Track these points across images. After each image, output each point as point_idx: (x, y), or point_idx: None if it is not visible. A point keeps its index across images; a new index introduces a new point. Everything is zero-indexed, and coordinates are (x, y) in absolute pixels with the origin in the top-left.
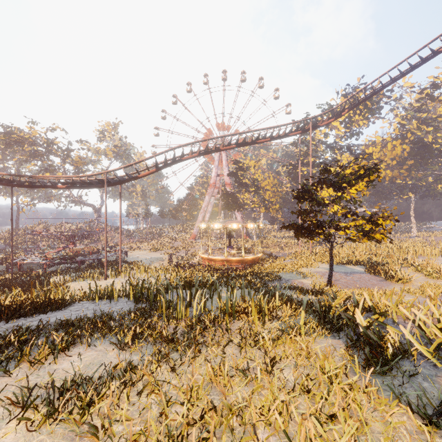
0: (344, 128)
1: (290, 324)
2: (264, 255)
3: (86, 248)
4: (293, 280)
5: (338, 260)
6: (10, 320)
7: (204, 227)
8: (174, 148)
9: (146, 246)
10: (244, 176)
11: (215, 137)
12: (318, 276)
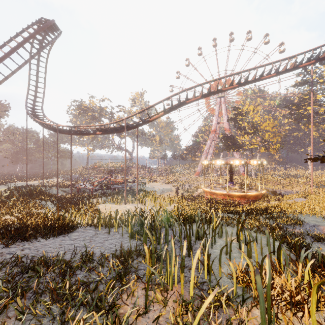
0: None
1: None
2: (267, 191)
3: (119, 179)
4: (322, 226)
5: None
6: (7, 245)
7: (206, 164)
8: (179, 92)
9: (161, 179)
10: (242, 120)
11: (217, 78)
12: None
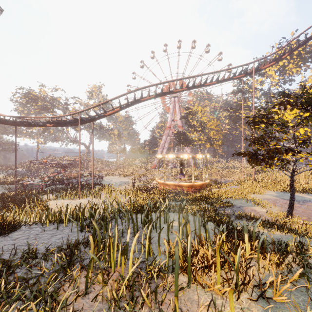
0: (278, 76)
1: (289, 310)
2: (211, 181)
3: (75, 174)
4: (245, 207)
5: (284, 188)
6: None
7: (160, 157)
8: (134, 90)
9: (119, 172)
10: (192, 119)
11: (169, 81)
12: (270, 204)
